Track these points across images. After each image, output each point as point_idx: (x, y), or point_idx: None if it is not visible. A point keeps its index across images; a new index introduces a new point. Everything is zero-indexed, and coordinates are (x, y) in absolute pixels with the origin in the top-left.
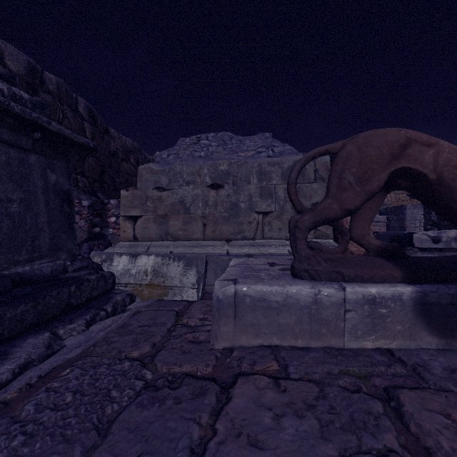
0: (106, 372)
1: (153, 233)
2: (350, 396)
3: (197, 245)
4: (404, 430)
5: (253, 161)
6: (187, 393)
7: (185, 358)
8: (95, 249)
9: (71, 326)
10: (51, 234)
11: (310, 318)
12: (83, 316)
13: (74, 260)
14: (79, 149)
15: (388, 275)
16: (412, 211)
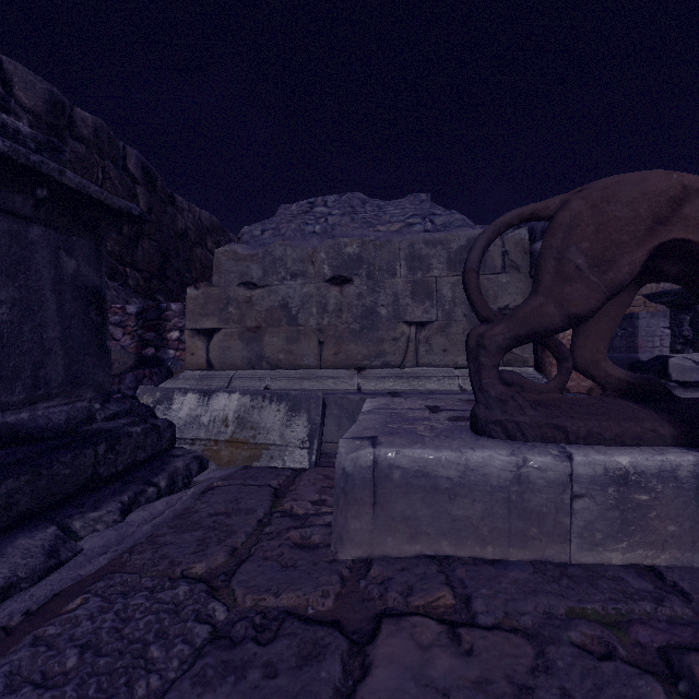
0: (144, 605)
1: (239, 357)
2: (598, 668)
3: (309, 376)
4: None
5: (400, 238)
6: (288, 653)
7: (286, 578)
8: (145, 382)
9: (94, 515)
10: (68, 358)
11: (509, 508)
12: (118, 496)
13: (107, 401)
14: (115, 219)
15: (648, 432)
16: (648, 322)
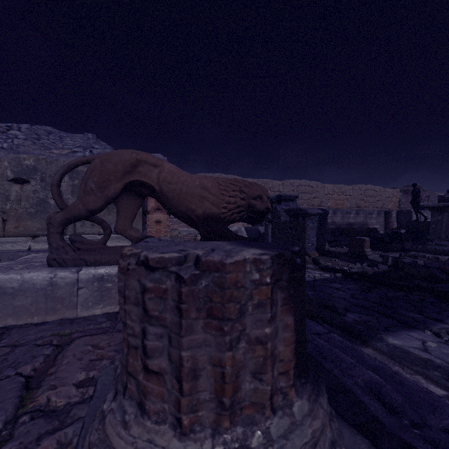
0: None
1: None
2: (35, 349)
3: None
4: (48, 360)
5: (65, 159)
6: None
7: None
8: None
9: None
10: None
11: (46, 297)
12: None
13: None
14: None
15: None
16: None
